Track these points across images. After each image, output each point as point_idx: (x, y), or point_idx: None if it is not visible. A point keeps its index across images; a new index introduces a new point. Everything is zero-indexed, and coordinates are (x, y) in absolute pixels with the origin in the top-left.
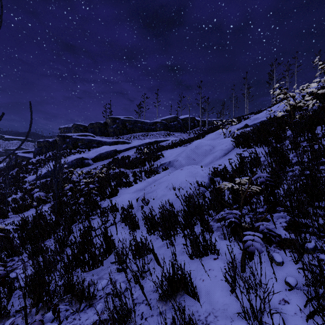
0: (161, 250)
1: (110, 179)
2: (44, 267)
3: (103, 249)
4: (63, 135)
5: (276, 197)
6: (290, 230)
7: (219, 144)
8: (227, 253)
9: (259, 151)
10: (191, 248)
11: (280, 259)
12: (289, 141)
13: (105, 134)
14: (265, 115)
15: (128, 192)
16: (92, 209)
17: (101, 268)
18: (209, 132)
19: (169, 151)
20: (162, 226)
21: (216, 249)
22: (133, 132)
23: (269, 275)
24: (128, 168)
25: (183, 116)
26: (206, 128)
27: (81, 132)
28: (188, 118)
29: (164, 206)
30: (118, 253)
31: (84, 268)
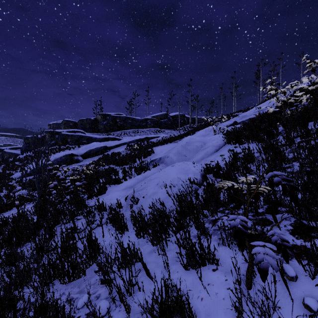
0: (151, 256)
1: (99, 175)
2: (16, 279)
3: (86, 256)
4: (52, 131)
5: (297, 201)
6: (297, 234)
7: (210, 141)
8: (228, 262)
9: (251, 147)
10: (186, 257)
11: (293, 272)
12: (284, 136)
13: (95, 131)
14: (253, 113)
15: (117, 189)
16: (78, 208)
17: (84, 278)
18: (199, 129)
19: (160, 147)
20: (152, 230)
21: (214, 258)
22: (124, 128)
23: (282, 294)
24: (118, 164)
25: (173, 113)
26: (196, 125)
27: (71, 128)
28: (178, 115)
29: (155, 205)
30: (100, 266)
31: (62, 280)
